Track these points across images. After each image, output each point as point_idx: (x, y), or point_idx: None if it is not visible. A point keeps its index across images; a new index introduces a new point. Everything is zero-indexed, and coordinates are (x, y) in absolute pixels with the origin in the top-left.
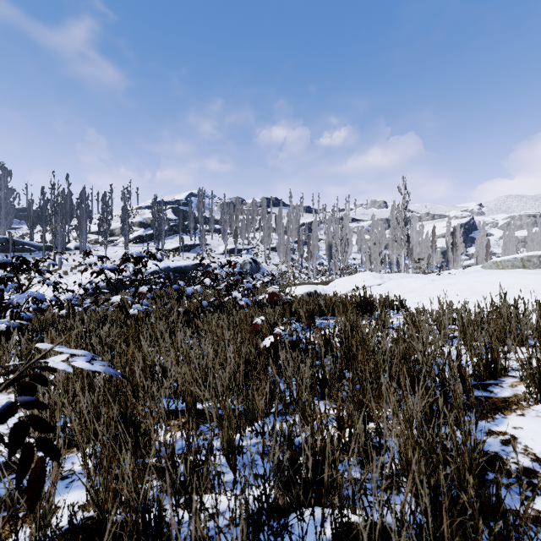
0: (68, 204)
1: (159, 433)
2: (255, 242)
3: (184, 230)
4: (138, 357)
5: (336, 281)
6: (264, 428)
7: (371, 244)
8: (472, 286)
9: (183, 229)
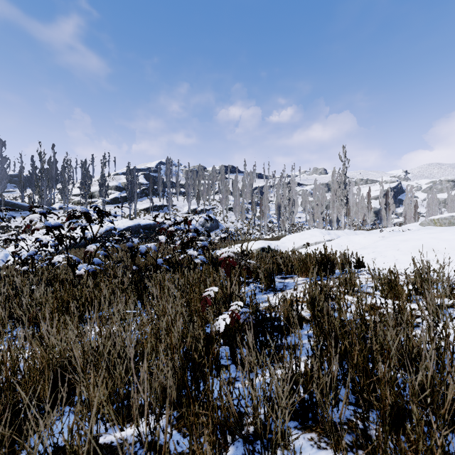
0: (54, 170)
1: None
2: (215, 203)
3: (154, 193)
4: (37, 351)
5: (288, 237)
6: None
7: (314, 205)
8: (427, 243)
9: (153, 192)
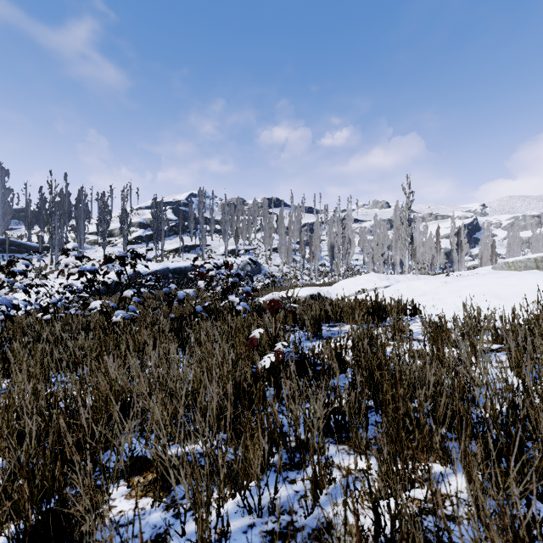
0: (67, 204)
1: (114, 500)
2: (256, 242)
3: (184, 230)
4: (102, 383)
5: (340, 282)
6: (260, 503)
7: (374, 245)
8: (491, 289)
9: (184, 230)
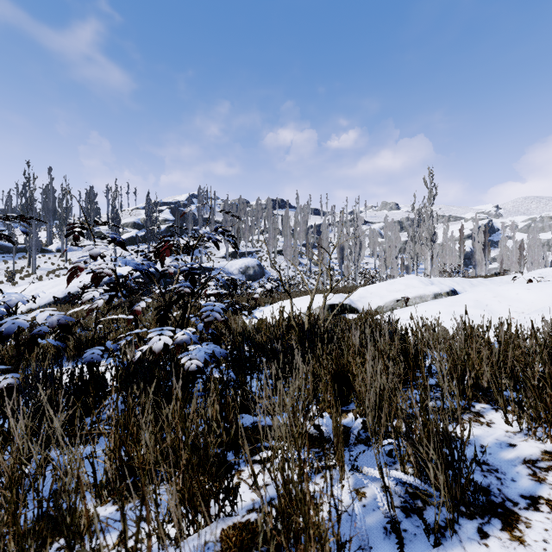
0: (51, 201)
1: None
2: (260, 244)
3: (183, 231)
4: None
5: (368, 288)
6: None
7: (386, 247)
8: None
9: (182, 231)
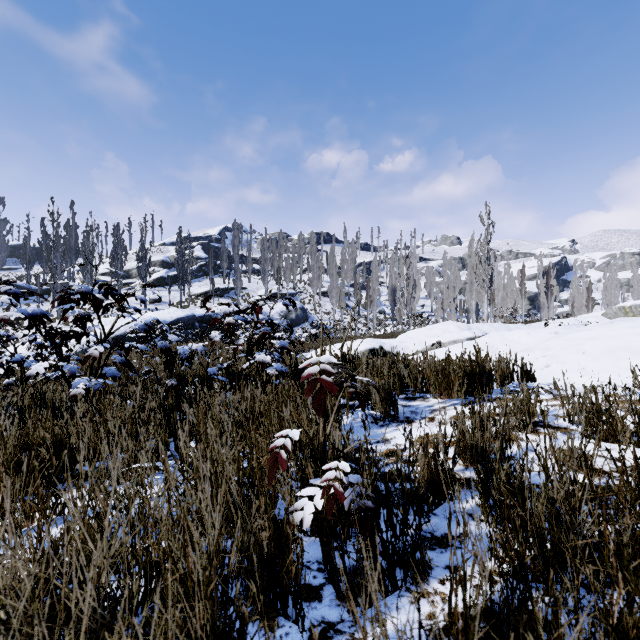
0: (73, 238)
1: None
2: (302, 285)
3: (216, 271)
4: None
5: (408, 333)
6: None
7: (443, 288)
8: (630, 343)
9: (215, 270)
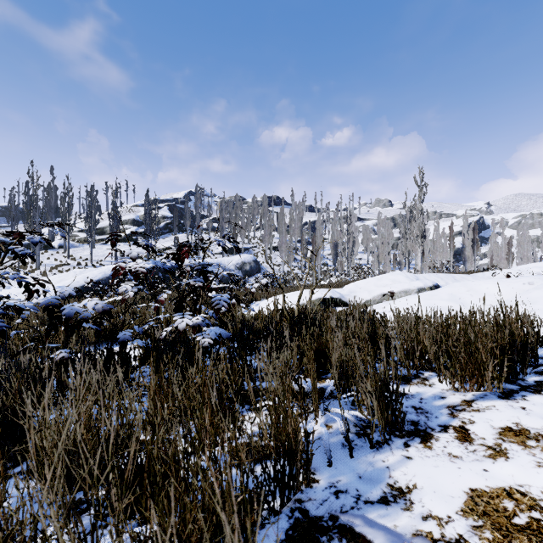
0: (53, 199)
1: None
2: (256, 241)
3: (181, 228)
4: None
5: (357, 283)
6: None
7: (379, 243)
8: None
9: (180, 227)
